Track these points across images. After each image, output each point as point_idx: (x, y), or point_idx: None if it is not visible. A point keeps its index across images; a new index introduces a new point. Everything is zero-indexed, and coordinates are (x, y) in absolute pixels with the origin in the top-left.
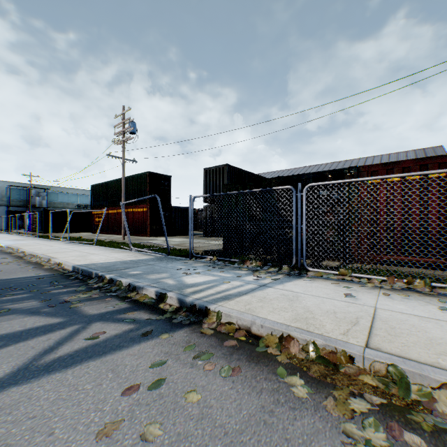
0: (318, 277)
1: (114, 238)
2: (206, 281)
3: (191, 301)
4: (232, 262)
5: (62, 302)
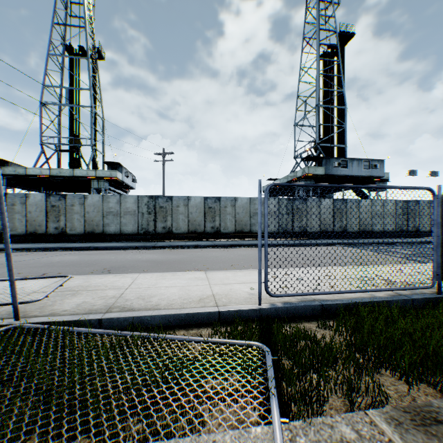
0: None
1: None
2: None
3: None
4: None
5: None
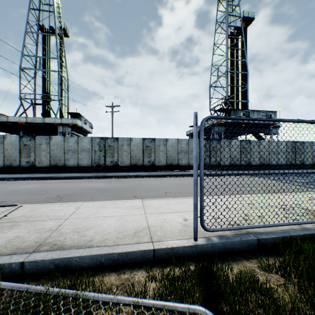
0: None
1: None
2: None
3: None
4: None
5: None
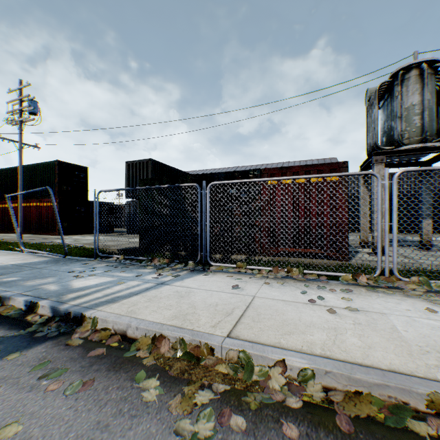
0: (220, 271)
1: (8, 238)
2: (99, 283)
3: (66, 308)
4: (144, 260)
5: None
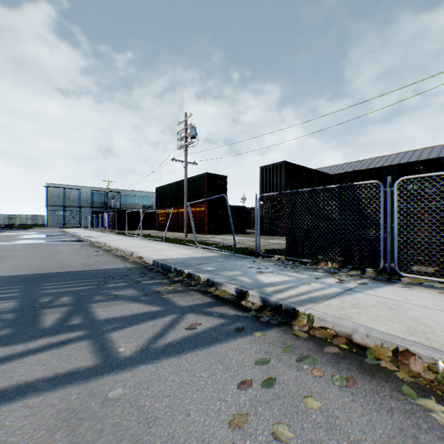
0: (415, 284)
1: (176, 235)
2: (282, 281)
3: (276, 301)
4: (301, 262)
5: (154, 292)
